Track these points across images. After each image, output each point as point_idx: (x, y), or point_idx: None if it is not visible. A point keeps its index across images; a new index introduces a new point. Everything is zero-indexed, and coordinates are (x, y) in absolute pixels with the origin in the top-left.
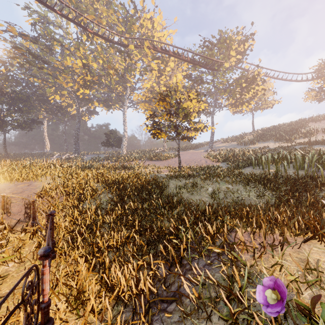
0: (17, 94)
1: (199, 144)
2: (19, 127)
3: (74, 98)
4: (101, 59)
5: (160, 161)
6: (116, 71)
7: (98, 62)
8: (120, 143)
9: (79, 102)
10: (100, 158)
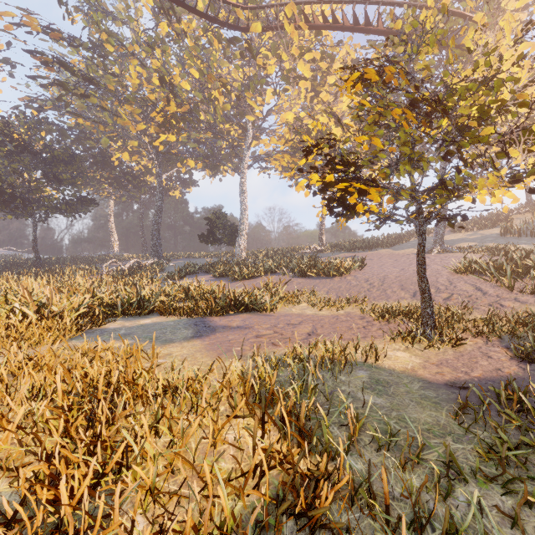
0: (52, 151)
1: (396, 237)
2: (59, 211)
3: (152, 153)
4: (197, 71)
5: (325, 280)
6: (224, 87)
7: (192, 78)
8: (233, 237)
9: (165, 164)
10: (194, 268)
